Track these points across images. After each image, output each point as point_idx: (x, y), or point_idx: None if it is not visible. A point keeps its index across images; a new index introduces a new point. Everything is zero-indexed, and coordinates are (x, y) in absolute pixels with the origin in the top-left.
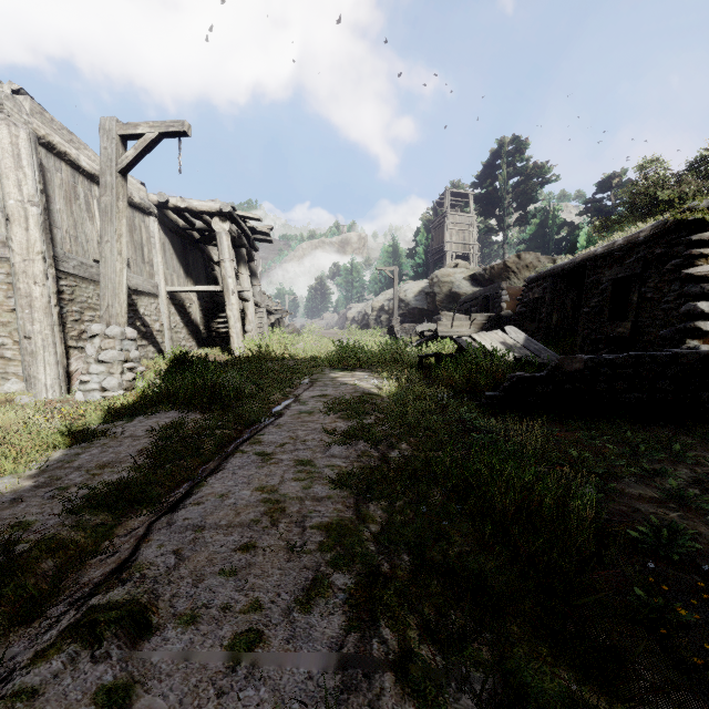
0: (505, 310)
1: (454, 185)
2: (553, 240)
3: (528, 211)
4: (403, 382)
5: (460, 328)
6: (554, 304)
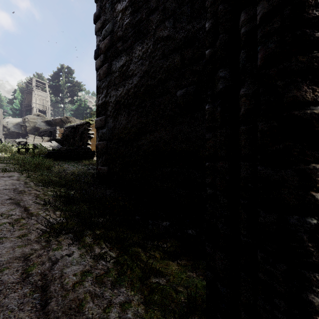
0: (58, 137)
1: (39, 75)
2: (84, 113)
3: (74, 99)
4: (13, 152)
5: (38, 141)
6: (71, 136)
